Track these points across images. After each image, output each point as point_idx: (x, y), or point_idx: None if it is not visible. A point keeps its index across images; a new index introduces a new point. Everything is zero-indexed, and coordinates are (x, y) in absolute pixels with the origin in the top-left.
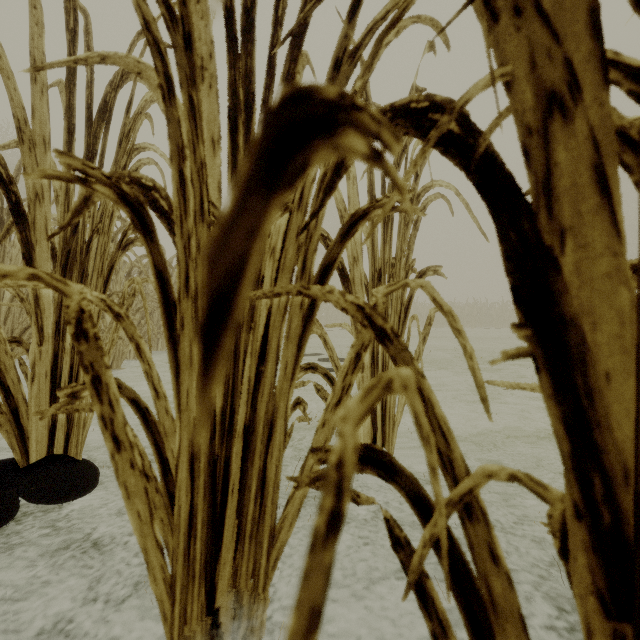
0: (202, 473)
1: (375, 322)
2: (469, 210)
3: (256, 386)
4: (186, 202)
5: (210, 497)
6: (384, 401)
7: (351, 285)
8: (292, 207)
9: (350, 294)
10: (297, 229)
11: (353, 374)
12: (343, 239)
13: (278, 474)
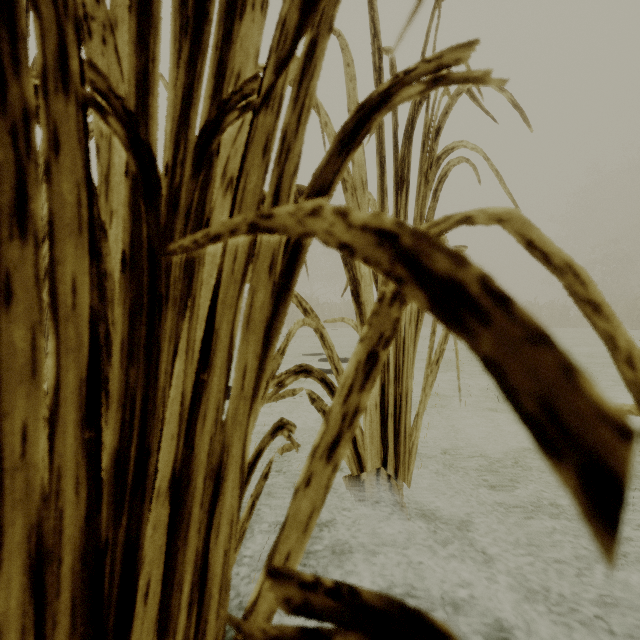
0: (69, 585)
1: (429, 267)
2: (499, 178)
3: (194, 409)
4: (19, 40)
5: (91, 626)
6: (397, 414)
7: (355, 267)
8: (257, 103)
9: (354, 278)
10: (265, 139)
11: (363, 391)
12: (344, 148)
13: (228, 569)
